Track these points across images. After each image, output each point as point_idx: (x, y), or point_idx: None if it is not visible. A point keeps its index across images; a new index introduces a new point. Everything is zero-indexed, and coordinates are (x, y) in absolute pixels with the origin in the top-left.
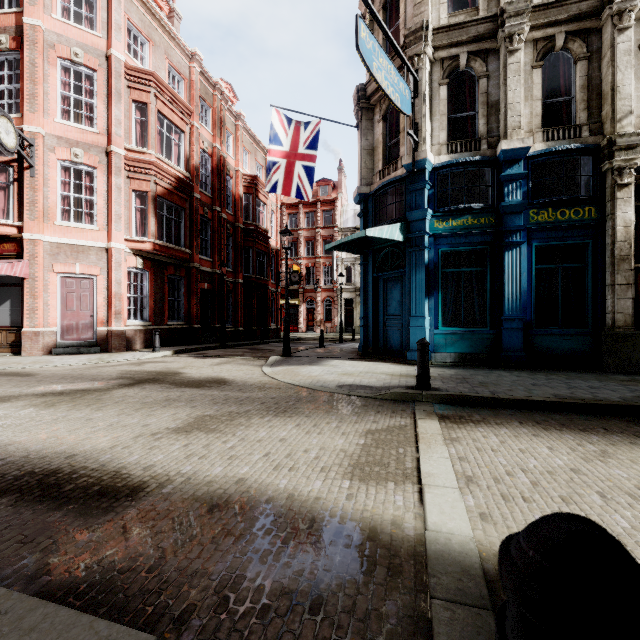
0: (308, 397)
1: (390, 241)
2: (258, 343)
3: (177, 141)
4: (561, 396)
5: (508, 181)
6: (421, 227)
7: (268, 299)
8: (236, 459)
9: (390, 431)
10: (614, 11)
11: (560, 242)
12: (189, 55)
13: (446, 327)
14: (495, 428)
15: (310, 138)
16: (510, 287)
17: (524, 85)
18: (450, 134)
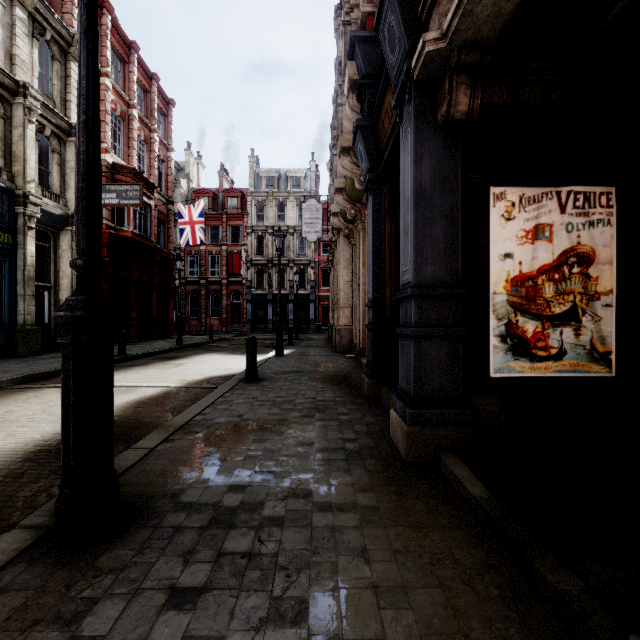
0: None
1: None
2: None
3: None
4: None
5: None
6: None
7: None
8: None
9: None
10: (27, 105)
11: None
12: None
13: None
14: None
15: None
16: None
17: None
18: None
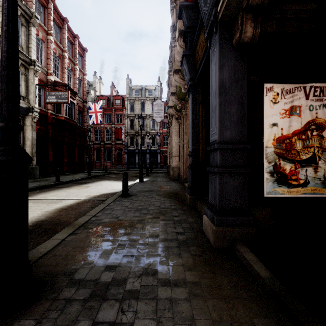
0: None
1: None
2: None
3: None
4: None
5: None
6: None
7: None
8: None
9: None
10: None
11: None
12: None
13: None
14: (39, 194)
15: None
16: None
17: None
18: None
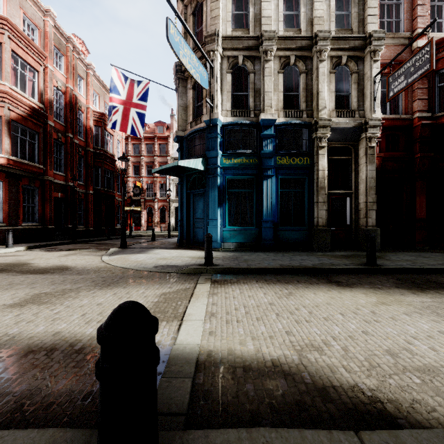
0: (130, 275)
1: (197, 169)
2: (105, 239)
3: (31, 78)
4: (284, 265)
5: (265, 138)
6: (215, 162)
7: (115, 206)
8: (58, 320)
9: (177, 292)
10: (318, 49)
11: (292, 176)
12: (43, 10)
13: (230, 226)
14: (241, 285)
15: (142, 93)
16: (266, 202)
17: (274, 82)
18: (233, 104)
